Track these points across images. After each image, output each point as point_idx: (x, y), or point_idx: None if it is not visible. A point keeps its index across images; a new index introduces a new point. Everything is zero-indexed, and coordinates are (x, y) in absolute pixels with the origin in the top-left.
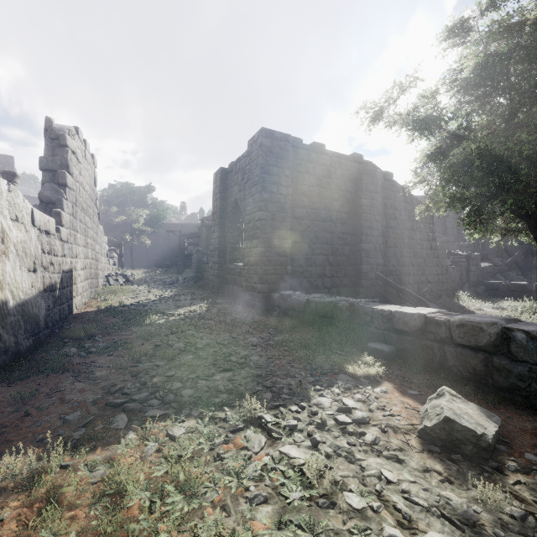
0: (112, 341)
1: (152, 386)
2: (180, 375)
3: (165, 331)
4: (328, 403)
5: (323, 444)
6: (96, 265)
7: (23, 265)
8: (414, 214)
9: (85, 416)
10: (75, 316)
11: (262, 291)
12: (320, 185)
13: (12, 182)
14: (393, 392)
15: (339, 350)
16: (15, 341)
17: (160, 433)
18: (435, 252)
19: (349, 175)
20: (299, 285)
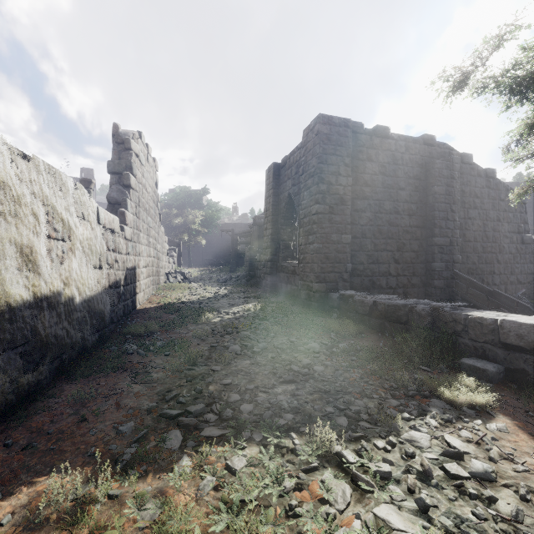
0: (170, 339)
1: (208, 395)
2: (238, 384)
3: (220, 330)
4: (426, 440)
5: (434, 509)
6: (158, 263)
7: (88, 262)
8: (501, 201)
9: (138, 428)
10: (137, 312)
11: (319, 290)
12: (383, 172)
13: (88, 188)
14: (516, 432)
15: (422, 364)
16: (81, 336)
17: (218, 462)
18: (529, 247)
19: (418, 160)
20: (360, 285)
